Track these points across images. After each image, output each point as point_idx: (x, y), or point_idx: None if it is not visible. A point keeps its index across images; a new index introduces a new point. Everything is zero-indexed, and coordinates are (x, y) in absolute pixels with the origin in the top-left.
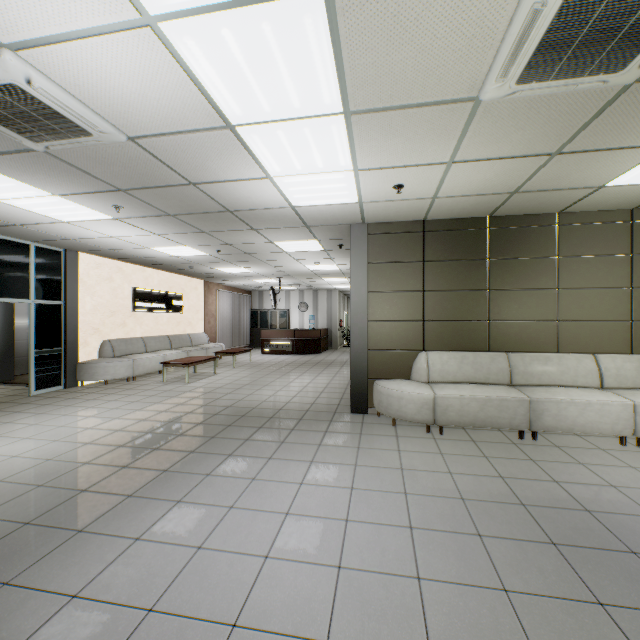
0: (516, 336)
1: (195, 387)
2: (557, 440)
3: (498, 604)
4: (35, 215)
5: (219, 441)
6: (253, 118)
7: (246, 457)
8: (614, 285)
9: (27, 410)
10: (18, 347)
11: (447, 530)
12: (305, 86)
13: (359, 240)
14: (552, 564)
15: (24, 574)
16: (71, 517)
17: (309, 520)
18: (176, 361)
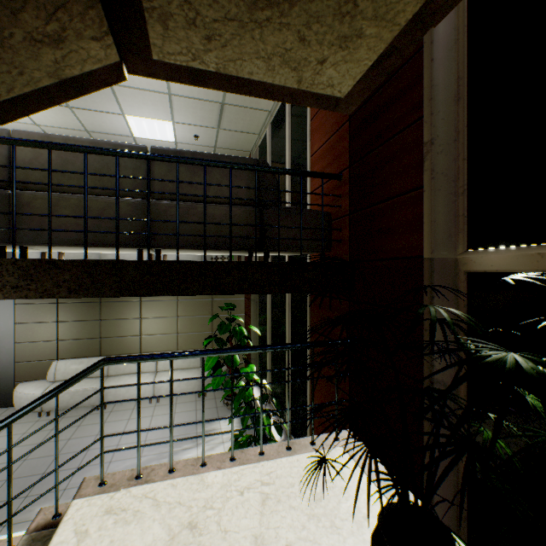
0: (118, 346)
1: None
2: (119, 406)
3: None
4: None
5: None
6: None
7: None
8: (170, 315)
9: None
10: None
11: None
12: None
13: None
14: None
15: None
16: None
17: None
18: None
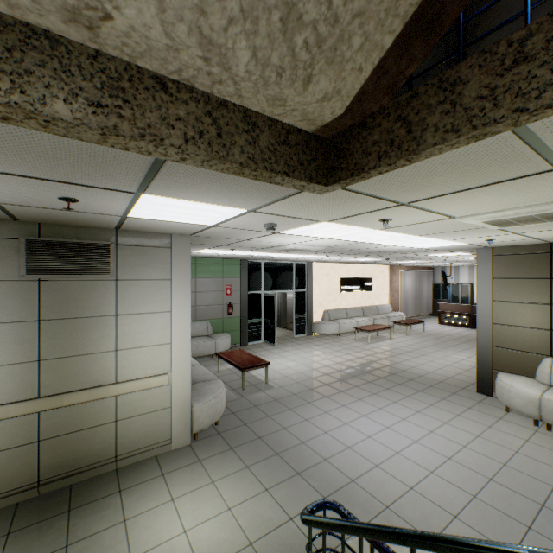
0: None
1: (372, 347)
2: None
3: (463, 496)
4: (295, 257)
5: (371, 385)
6: (371, 240)
7: (381, 397)
8: None
9: (292, 346)
10: (288, 308)
11: (470, 468)
12: (387, 236)
13: (484, 260)
14: (523, 507)
15: (294, 408)
16: (306, 397)
17: (396, 433)
18: (362, 327)
